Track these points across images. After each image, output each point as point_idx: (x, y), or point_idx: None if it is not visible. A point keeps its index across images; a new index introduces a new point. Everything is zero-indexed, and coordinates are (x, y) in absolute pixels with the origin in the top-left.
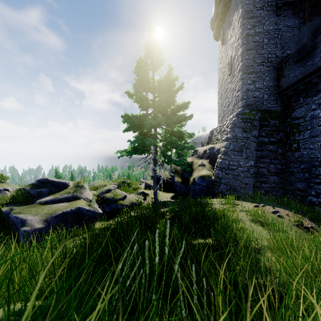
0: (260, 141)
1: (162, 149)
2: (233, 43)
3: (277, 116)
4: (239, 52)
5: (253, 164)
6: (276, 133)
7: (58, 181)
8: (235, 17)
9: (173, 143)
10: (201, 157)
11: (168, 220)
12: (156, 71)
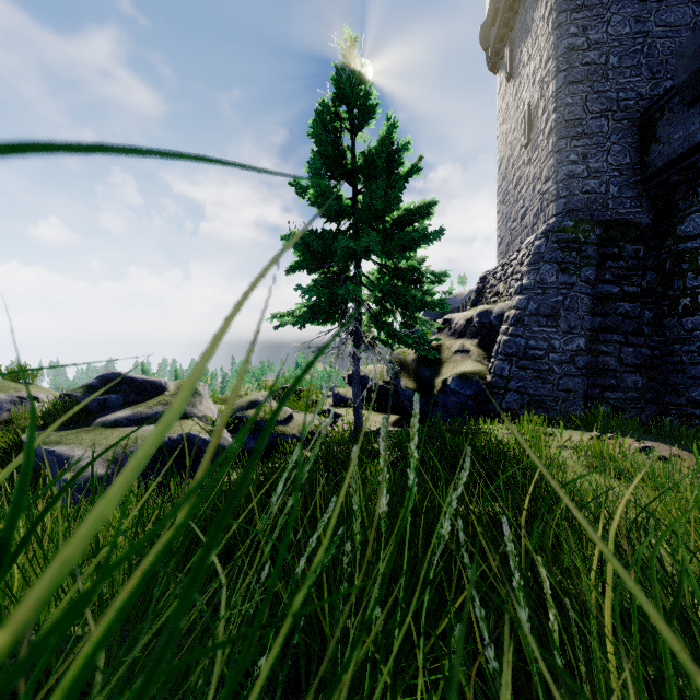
0: (599, 292)
1: (373, 310)
2: (535, 72)
3: (640, 235)
4: (549, 90)
5: (583, 345)
6: (638, 275)
7: (144, 378)
8: (540, 11)
9: (398, 295)
10: (460, 334)
11: (417, 394)
12: (359, 135)
